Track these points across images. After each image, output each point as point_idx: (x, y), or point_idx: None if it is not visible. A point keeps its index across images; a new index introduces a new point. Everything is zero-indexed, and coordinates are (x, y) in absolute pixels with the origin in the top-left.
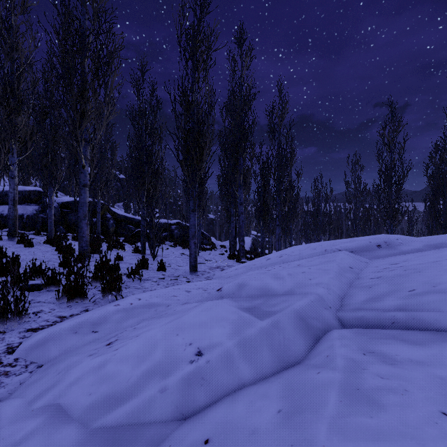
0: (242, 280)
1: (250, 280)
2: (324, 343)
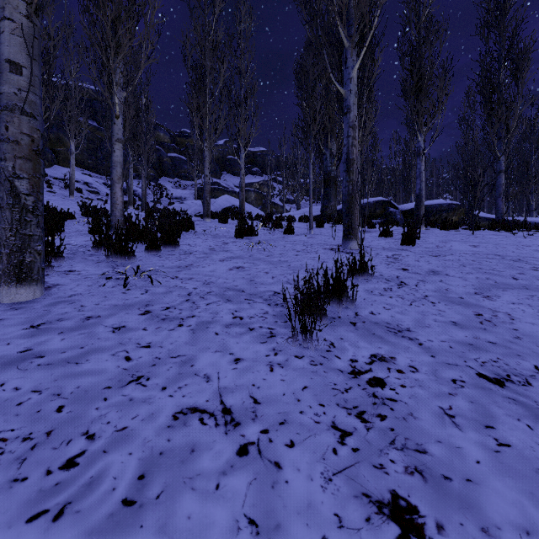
0: None
1: None
2: None
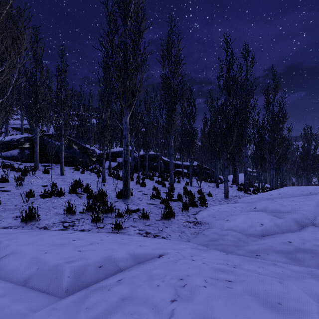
0: (265, 205)
1: (269, 205)
2: (305, 228)
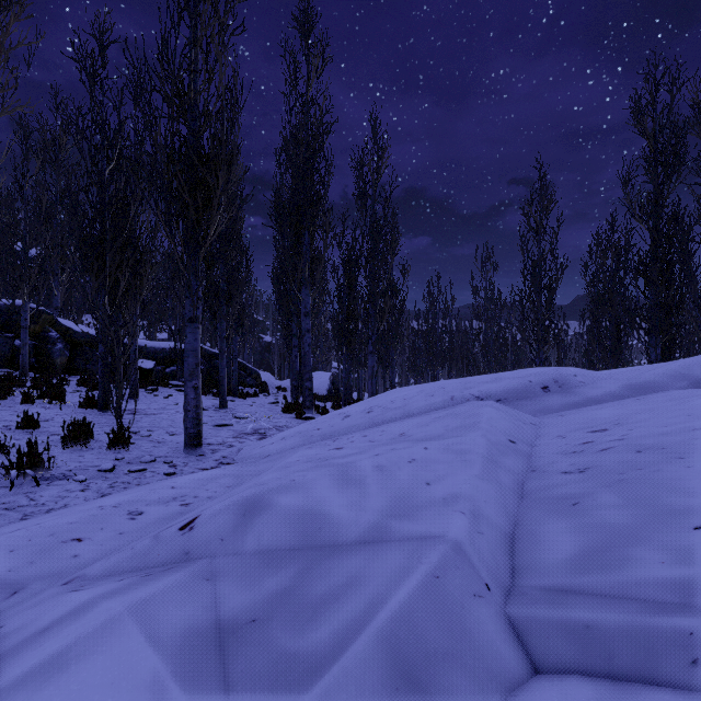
0: (257, 492)
1: (277, 491)
2: None
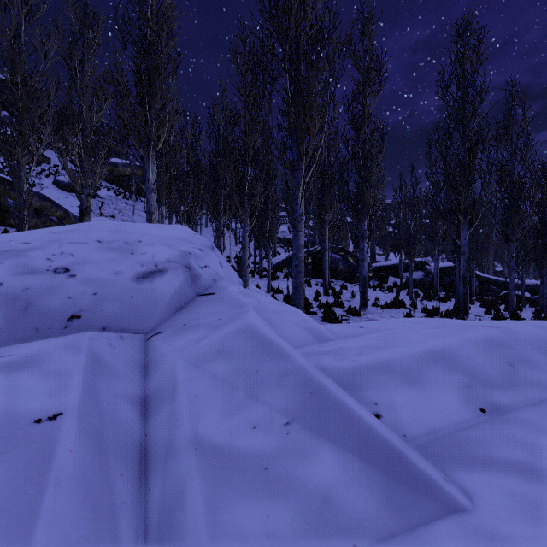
0: None
1: None
2: None
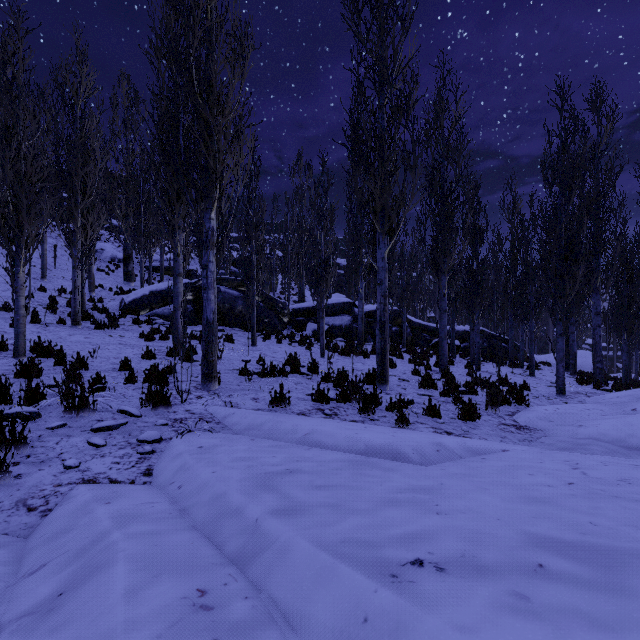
0: None
1: None
2: None
